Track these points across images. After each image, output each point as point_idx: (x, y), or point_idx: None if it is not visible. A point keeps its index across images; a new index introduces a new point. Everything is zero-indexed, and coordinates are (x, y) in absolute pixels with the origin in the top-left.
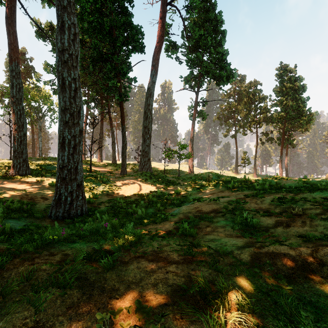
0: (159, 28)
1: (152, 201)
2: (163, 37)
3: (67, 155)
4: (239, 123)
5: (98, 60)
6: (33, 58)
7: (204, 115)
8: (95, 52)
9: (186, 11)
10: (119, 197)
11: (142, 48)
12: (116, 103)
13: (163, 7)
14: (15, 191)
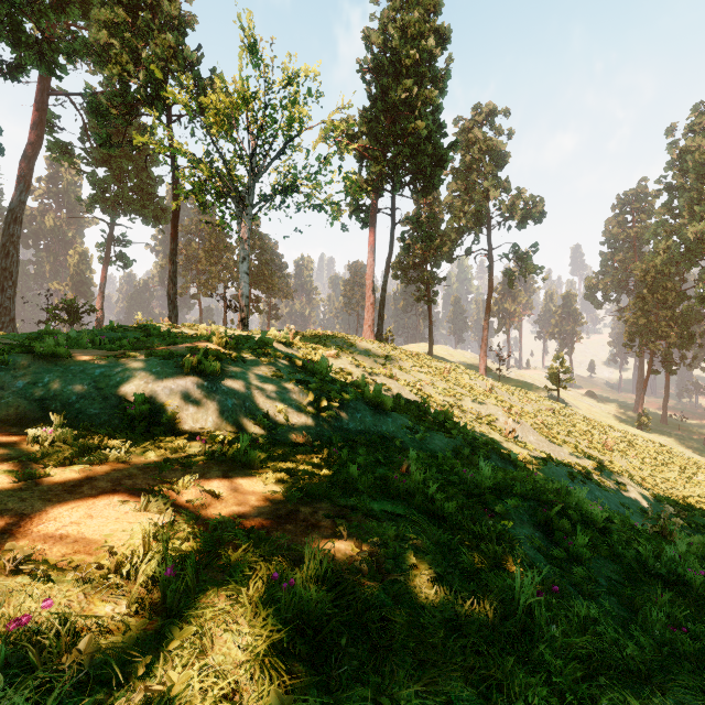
0: (34, 123)
1: None
2: (41, 138)
3: None
4: (198, 278)
5: None
6: None
7: (127, 260)
8: None
9: (86, 113)
10: None
11: None
12: None
13: (41, 95)
14: None
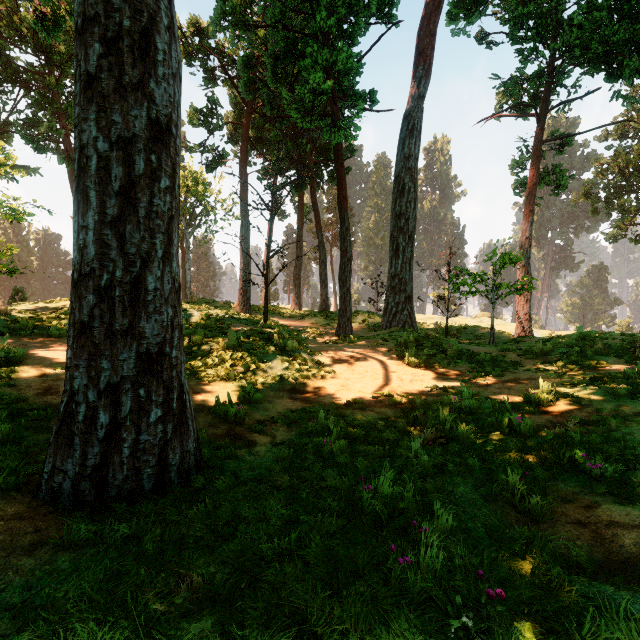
0: None
1: (457, 437)
2: None
3: (97, 223)
4: None
5: (284, 58)
6: (183, 121)
7: (560, 178)
8: (277, 34)
9: None
10: (328, 403)
11: (390, 7)
12: (328, 178)
13: None
14: (58, 368)
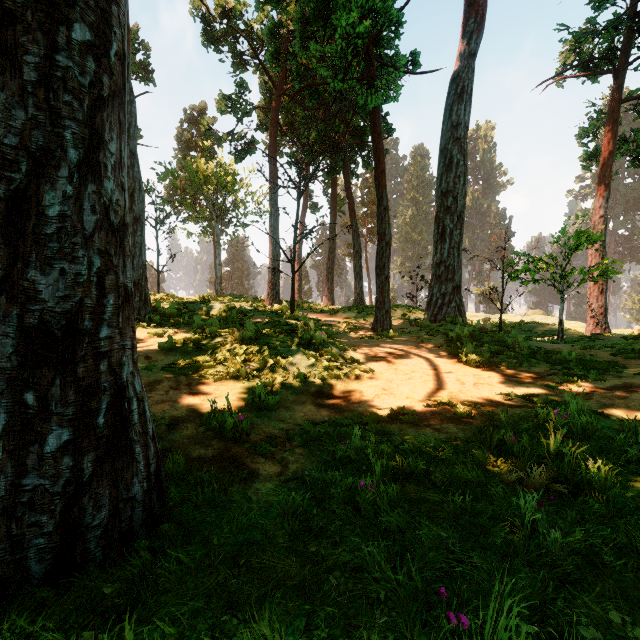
0: None
1: (587, 483)
2: None
3: None
4: None
5: (313, 20)
6: (216, 118)
7: None
8: None
9: None
10: (364, 413)
11: None
12: (363, 163)
13: None
14: None
